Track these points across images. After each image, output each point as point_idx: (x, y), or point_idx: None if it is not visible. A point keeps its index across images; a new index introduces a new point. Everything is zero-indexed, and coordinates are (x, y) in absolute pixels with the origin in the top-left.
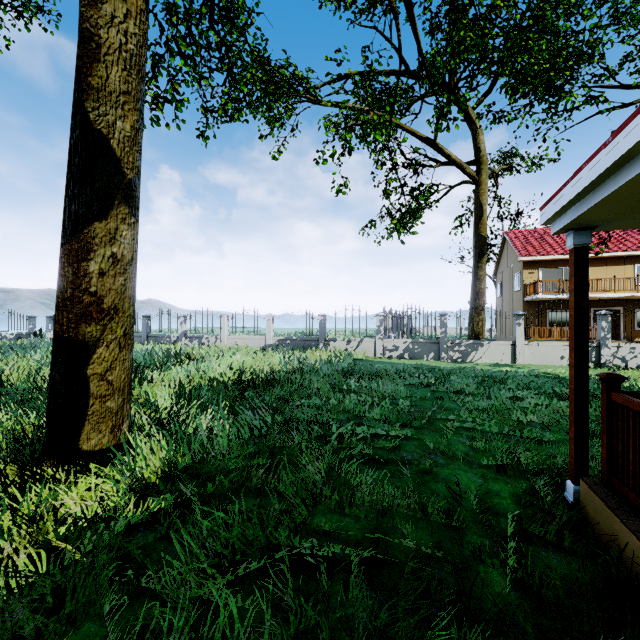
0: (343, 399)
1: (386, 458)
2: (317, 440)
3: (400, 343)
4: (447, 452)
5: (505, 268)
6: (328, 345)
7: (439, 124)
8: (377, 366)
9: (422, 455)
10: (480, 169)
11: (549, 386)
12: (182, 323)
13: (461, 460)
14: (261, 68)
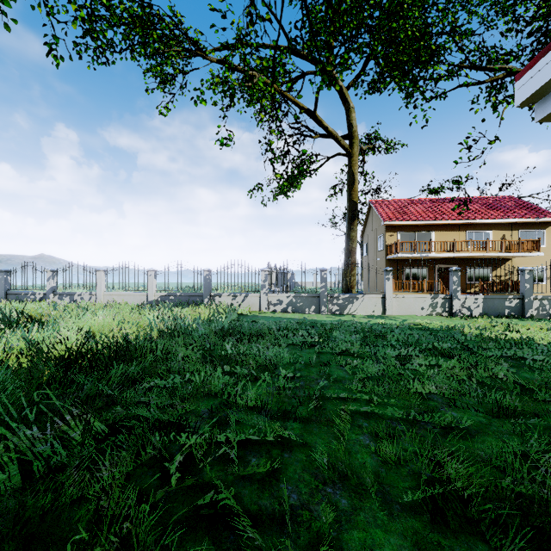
0: (214, 372)
1: (255, 509)
2: (147, 471)
3: (284, 297)
4: (349, 475)
5: (370, 231)
6: (213, 300)
7: (321, 81)
8: (260, 323)
9: (313, 489)
10: (352, 143)
11: (426, 340)
12: (50, 278)
13: (373, 496)
14: (141, 9)
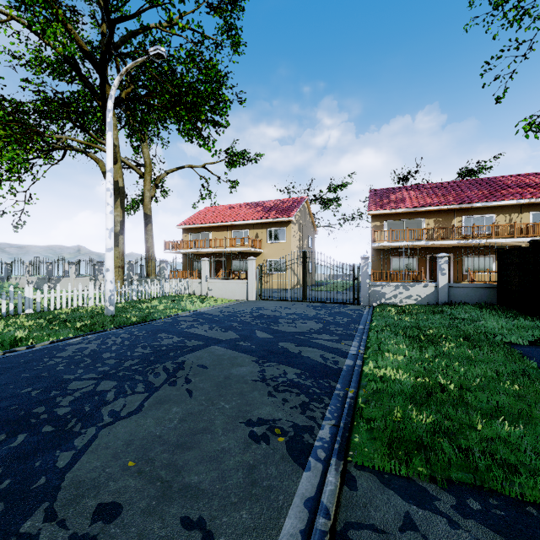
0: None
1: None
2: None
3: (34, 279)
4: None
5: None
6: (7, 281)
7: None
8: None
9: None
10: (145, 170)
11: None
12: None
13: None
14: None
